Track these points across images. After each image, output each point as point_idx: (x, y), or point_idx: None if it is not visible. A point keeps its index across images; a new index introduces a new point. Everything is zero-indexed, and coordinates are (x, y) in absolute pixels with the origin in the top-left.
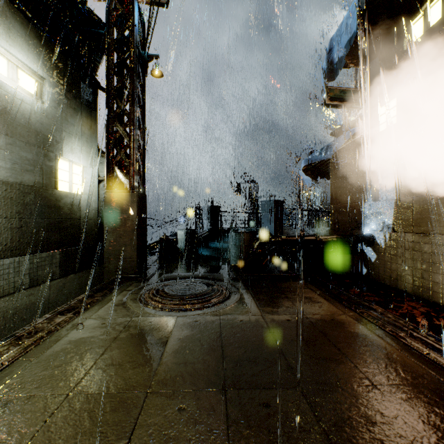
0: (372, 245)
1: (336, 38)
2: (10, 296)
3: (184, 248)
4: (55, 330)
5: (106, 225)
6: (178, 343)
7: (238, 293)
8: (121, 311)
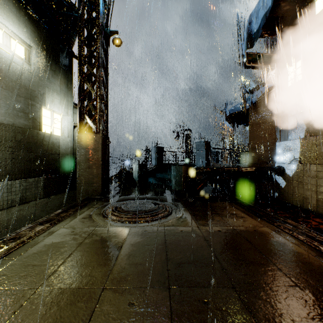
0: (282, 174)
1: (254, 13)
2: (4, 210)
3: (138, 177)
4: (34, 236)
5: (78, 158)
6: (131, 247)
7: (178, 210)
8: (87, 222)
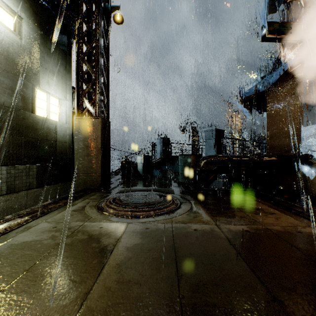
0: (310, 164)
1: None
2: None
3: (142, 170)
4: (3, 232)
5: (76, 146)
6: (125, 252)
7: (188, 203)
8: (76, 216)
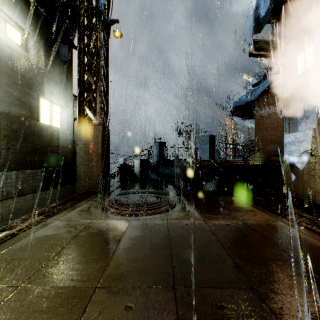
0: (291, 168)
1: None
2: None
3: (139, 173)
4: (25, 228)
5: (78, 151)
6: (130, 241)
7: (182, 204)
8: (84, 215)
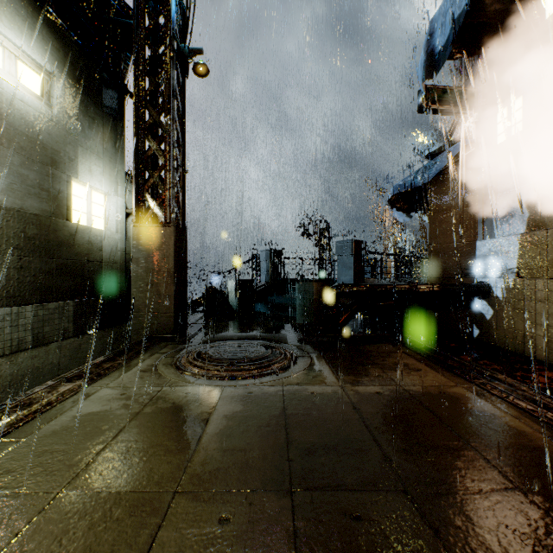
0: (487, 297)
1: (438, 17)
2: (6, 358)
3: (237, 303)
4: (56, 402)
5: (134, 269)
6: (224, 421)
7: (307, 358)
8: (148, 378)
